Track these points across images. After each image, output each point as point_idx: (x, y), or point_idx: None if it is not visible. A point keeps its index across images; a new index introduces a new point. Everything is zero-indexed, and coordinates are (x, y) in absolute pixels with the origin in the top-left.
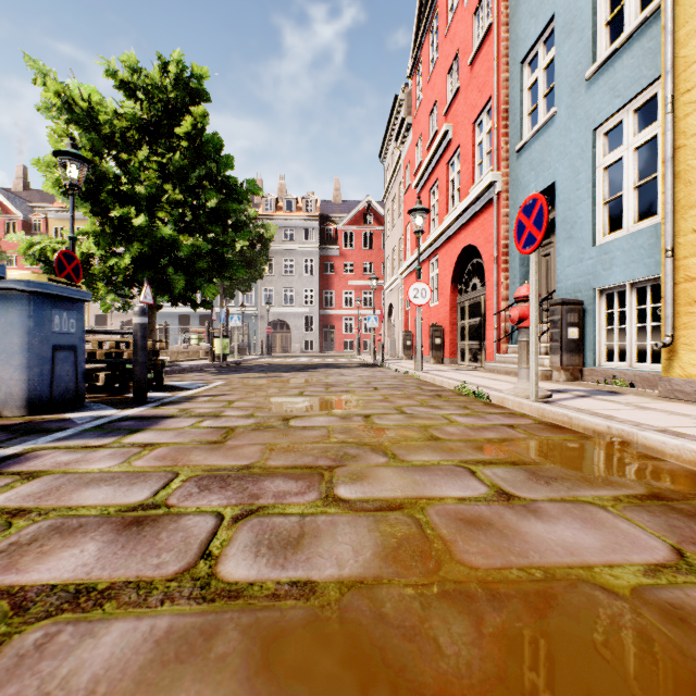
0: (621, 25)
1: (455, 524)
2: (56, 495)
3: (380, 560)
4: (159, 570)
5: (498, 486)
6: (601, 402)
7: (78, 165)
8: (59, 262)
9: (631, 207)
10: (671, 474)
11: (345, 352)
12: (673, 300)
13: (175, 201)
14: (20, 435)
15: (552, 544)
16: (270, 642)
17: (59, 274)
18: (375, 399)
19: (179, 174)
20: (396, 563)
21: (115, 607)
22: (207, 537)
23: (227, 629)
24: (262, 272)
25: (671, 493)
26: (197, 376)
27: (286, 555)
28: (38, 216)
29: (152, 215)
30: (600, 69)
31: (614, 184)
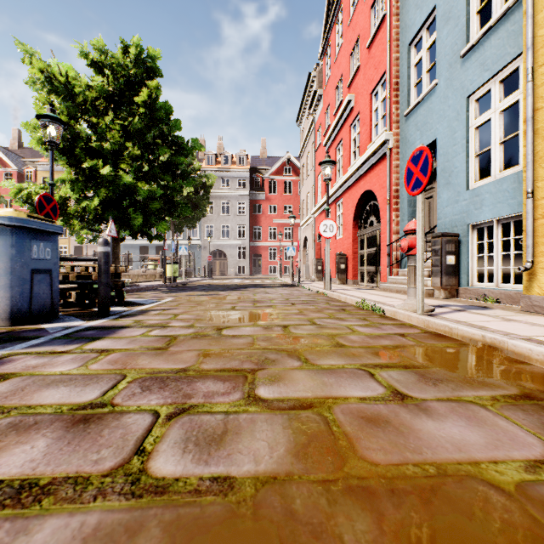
0: (488, 15)
1: (357, 422)
2: (20, 395)
3: (291, 456)
4: (97, 466)
5: (393, 387)
6: (475, 315)
7: (56, 126)
8: (40, 203)
9: (497, 158)
10: (538, 376)
11: (270, 275)
12: (533, 233)
13: (134, 155)
14: (1, 342)
15: (442, 440)
16: (188, 539)
17: (40, 212)
18: (292, 313)
19: (138, 134)
20: (306, 459)
21: (52, 503)
22: (142, 434)
23: (150, 525)
24: (205, 212)
25: (540, 393)
26: (151, 294)
27: (210, 451)
28: (29, 169)
29: (117, 167)
30: (473, 48)
31: (483, 141)
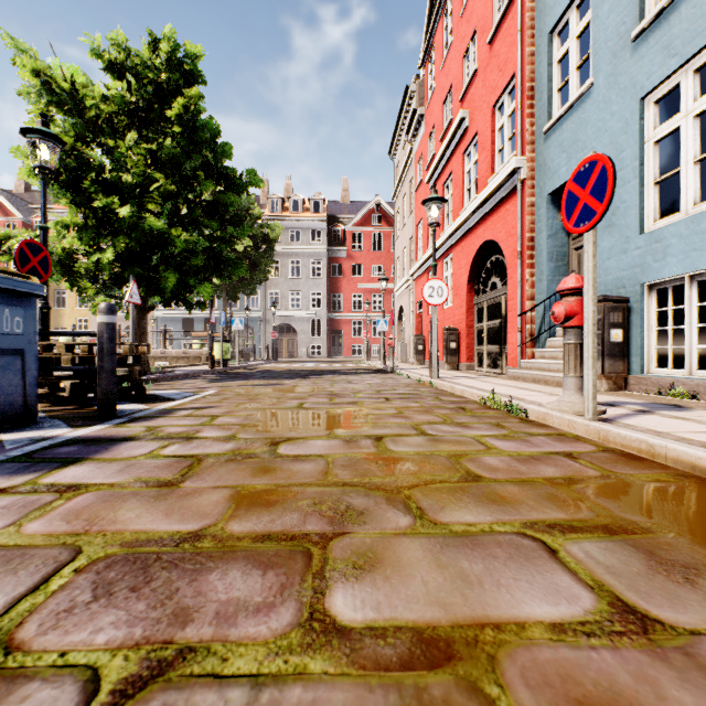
0: None
1: None
2: None
3: None
4: None
5: (609, 589)
6: (675, 421)
7: (50, 146)
8: (21, 253)
9: (691, 185)
10: None
11: (353, 357)
12: None
13: (167, 192)
14: None
15: None
16: None
17: (21, 267)
18: (387, 414)
19: (172, 163)
20: None
21: None
22: None
23: None
24: (267, 274)
25: None
26: (189, 384)
27: None
28: (39, 218)
29: (143, 208)
30: (650, 26)
31: None
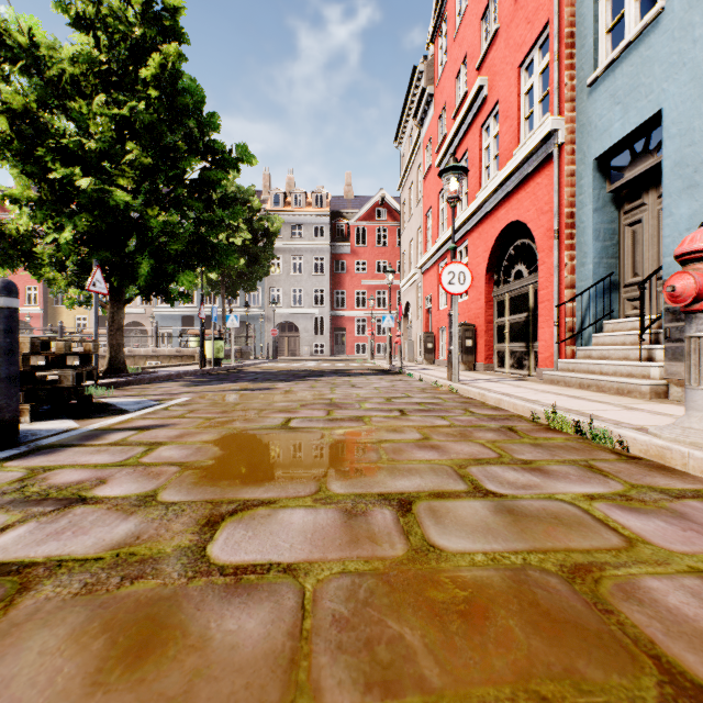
0: None
1: None
2: None
3: None
4: None
5: None
6: None
7: None
8: None
9: None
10: None
11: (357, 356)
12: None
13: (142, 166)
14: None
15: None
16: None
17: None
18: (408, 440)
19: (149, 133)
20: None
21: None
22: None
23: None
24: (267, 269)
25: None
26: (164, 388)
27: None
28: None
29: (116, 186)
30: None
31: None
